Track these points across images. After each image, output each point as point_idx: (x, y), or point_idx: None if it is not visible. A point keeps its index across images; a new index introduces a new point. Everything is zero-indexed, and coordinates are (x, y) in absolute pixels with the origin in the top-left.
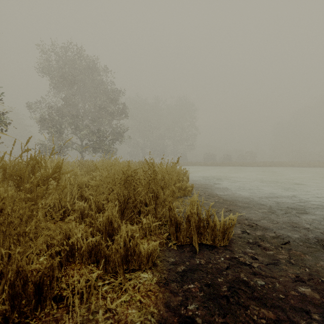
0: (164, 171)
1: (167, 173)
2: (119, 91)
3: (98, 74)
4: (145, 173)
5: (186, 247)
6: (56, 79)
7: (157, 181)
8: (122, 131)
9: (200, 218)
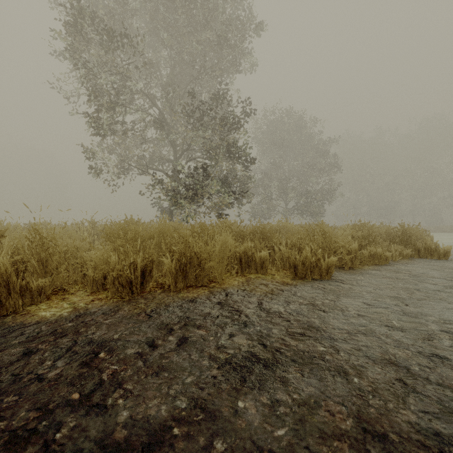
0: (410, 229)
1: (412, 230)
2: (330, 142)
3: (306, 128)
4: (399, 230)
5: (423, 259)
6: (266, 145)
7: (406, 234)
8: (333, 189)
9: (431, 248)
